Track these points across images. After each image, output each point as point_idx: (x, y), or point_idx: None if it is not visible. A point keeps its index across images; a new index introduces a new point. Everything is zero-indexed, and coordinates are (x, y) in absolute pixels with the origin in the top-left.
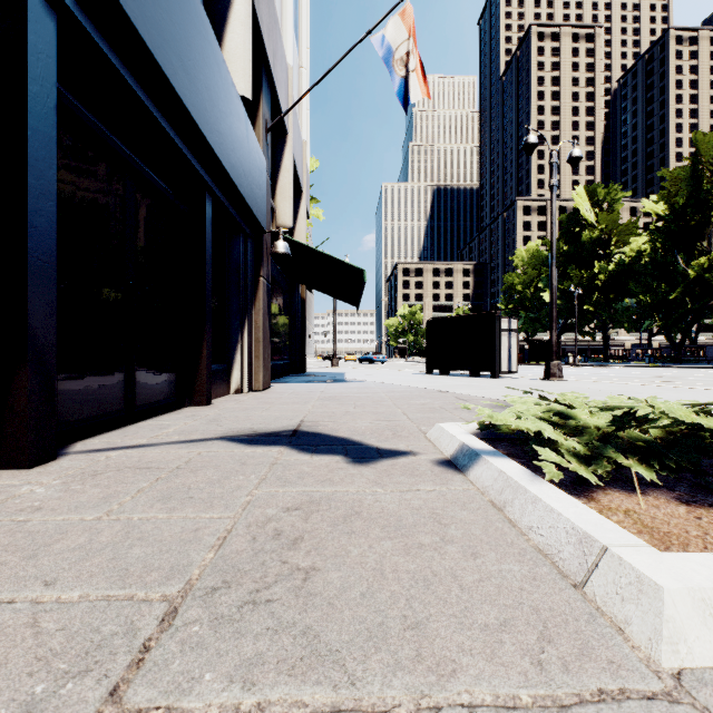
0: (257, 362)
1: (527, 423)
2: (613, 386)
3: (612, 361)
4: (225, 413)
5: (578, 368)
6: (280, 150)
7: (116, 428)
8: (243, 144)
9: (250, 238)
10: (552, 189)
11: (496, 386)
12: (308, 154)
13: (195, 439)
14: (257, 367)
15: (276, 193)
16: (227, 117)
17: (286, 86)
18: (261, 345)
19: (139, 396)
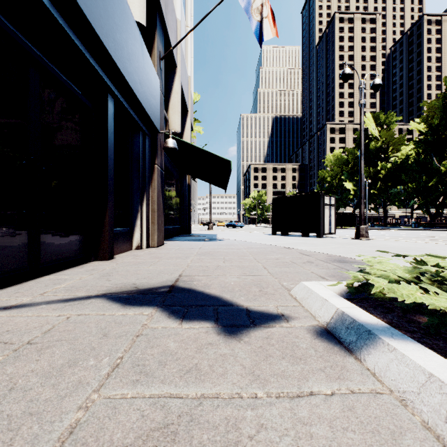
0: (153, 226)
1: (442, 300)
2: (408, 243)
3: (389, 226)
4: (119, 267)
5: (369, 230)
6: (171, 79)
7: (15, 283)
8: (138, 59)
9: (147, 136)
10: (360, 106)
11: (324, 243)
12: (192, 87)
13: (77, 297)
14: (153, 230)
15: (169, 108)
16: (123, 32)
17: (176, 33)
18: (155, 214)
19: (45, 254)
